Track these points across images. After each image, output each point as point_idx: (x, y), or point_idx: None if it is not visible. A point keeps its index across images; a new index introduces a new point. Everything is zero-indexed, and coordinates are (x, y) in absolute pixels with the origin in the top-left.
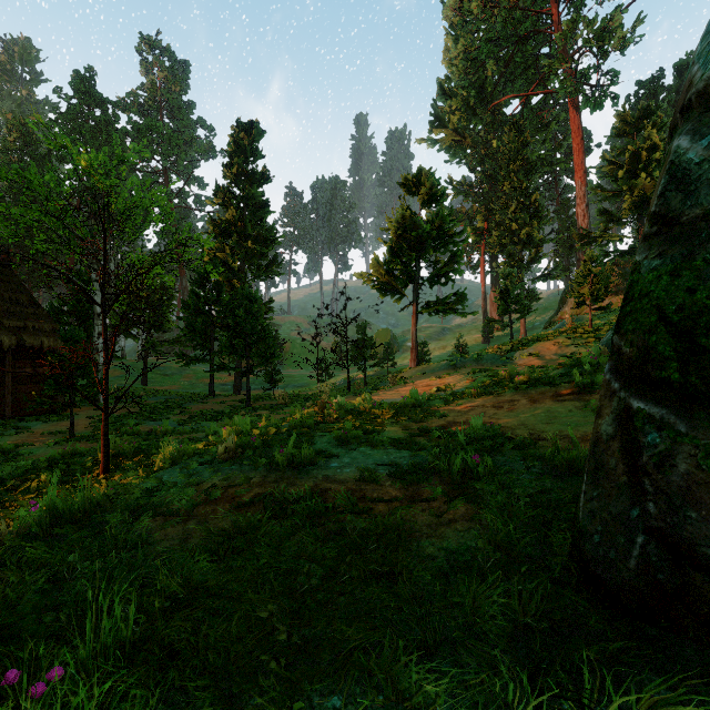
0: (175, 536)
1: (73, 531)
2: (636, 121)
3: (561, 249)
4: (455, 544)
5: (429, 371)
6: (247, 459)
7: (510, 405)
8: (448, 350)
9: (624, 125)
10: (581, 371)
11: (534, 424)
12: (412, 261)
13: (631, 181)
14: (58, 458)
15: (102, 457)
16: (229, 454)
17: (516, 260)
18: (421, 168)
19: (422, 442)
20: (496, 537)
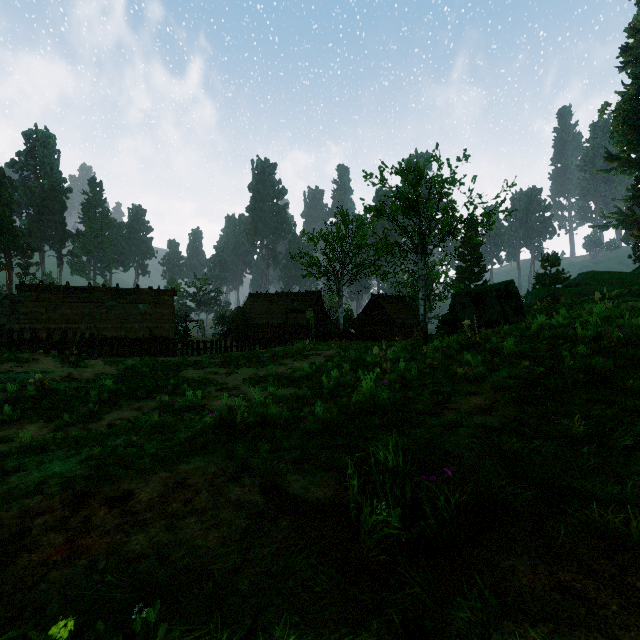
0: None
1: None
2: None
3: None
4: None
5: None
6: None
7: None
8: None
9: None
10: None
11: None
12: None
13: None
14: None
15: None
16: None
17: None
18: (548, 254)
19: None
20: None
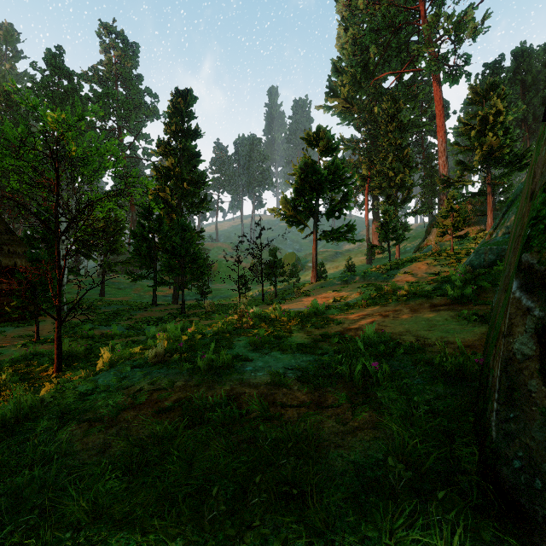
0: (95, 445)
1: (1, 439)
2: (484, 93)
3: (426, 191)
4: (363, 456)
5: (326, 285)
6: (174, 363)
7: (395, 314)
8: (340, 269)
9: (475, 96)
10: (451, 286)
11: (417, 331)
12: (312, 199)
13: (481, 138)
14: (20, 359)
15: (55, 358)
16: (158, 358)
17: (392, 199)
18: (319, 126)
19: (324, 346)
20: (403, 450)
